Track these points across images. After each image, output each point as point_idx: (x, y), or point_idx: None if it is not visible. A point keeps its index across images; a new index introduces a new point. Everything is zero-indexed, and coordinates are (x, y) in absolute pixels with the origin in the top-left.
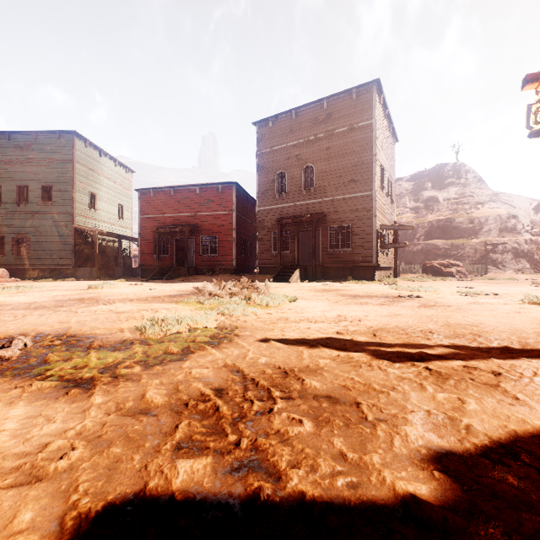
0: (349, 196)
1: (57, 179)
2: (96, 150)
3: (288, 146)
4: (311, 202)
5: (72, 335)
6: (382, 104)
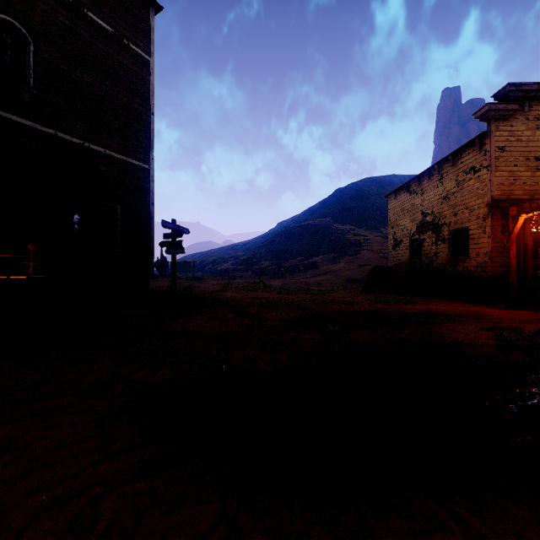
0: (116, 155)
1: None
2: None
3: None
4: (21, 123)
5: None
6: None
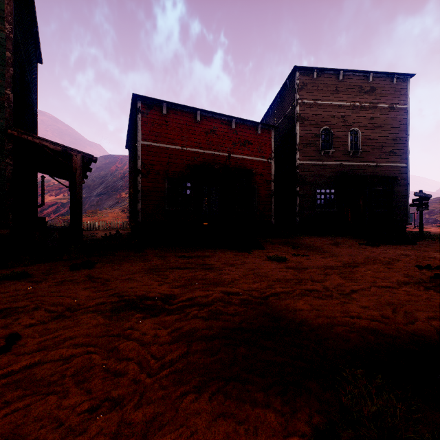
0: (390, 164)
1: None
2: None
3: (333, 104)
4: (357, 165)
5: None
6: None
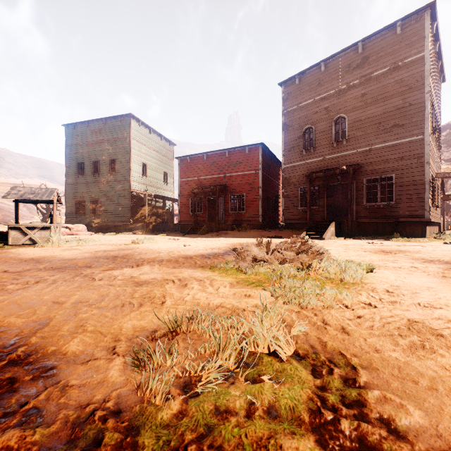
0: (392, 143)
1: (119, 153)
2: (147, 128)
3: (316, 100)
4: (343, 155)
5: (23, 355)
6: (433, 35)
